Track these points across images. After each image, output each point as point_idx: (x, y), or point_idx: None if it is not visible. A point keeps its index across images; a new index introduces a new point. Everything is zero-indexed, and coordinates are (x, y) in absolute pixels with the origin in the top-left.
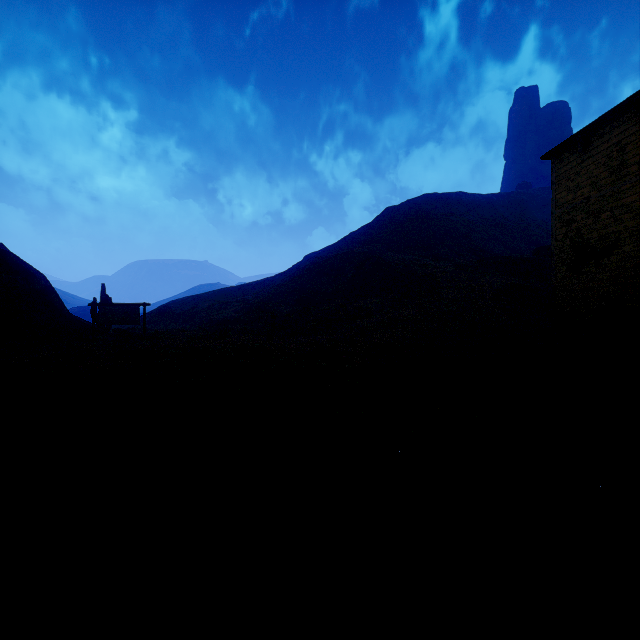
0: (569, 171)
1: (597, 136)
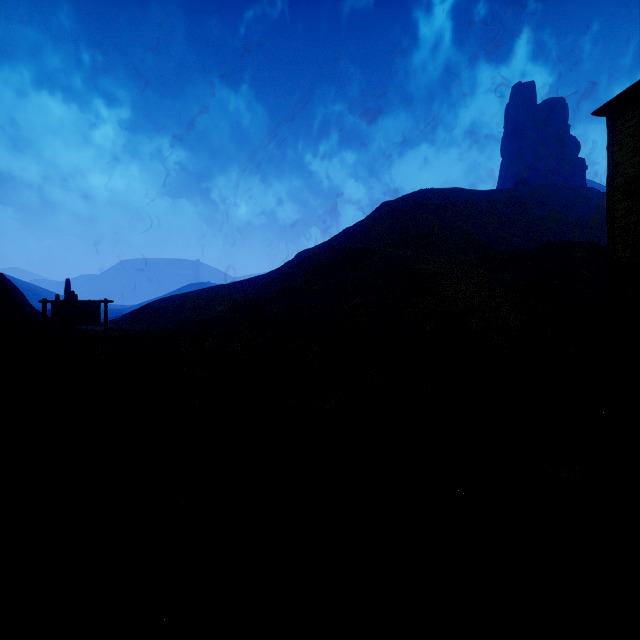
0: (635, 126)
1: None
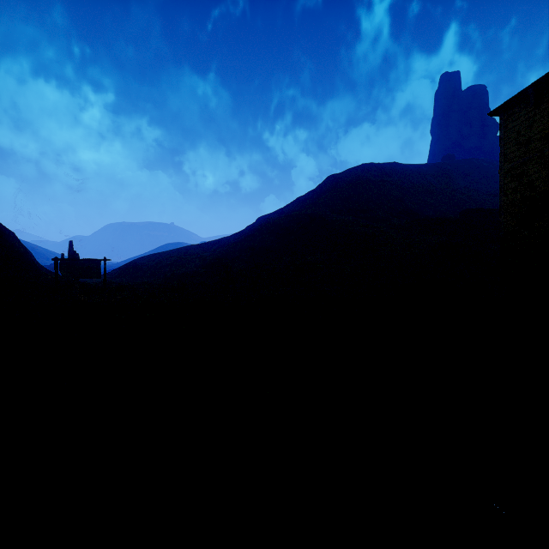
0: (519, 125)
1: None
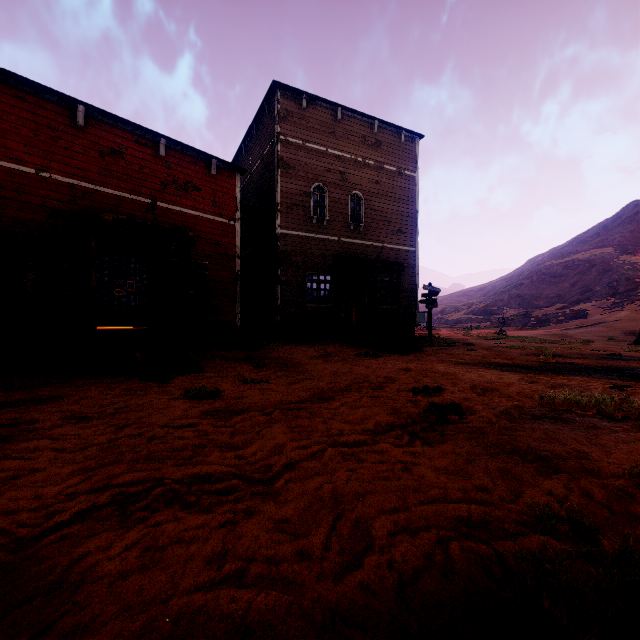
0: None
1: None
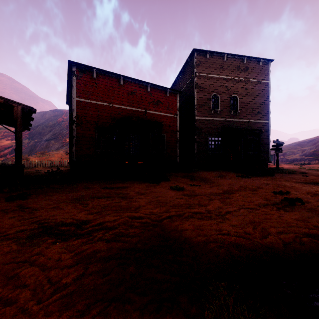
0: None
1: None
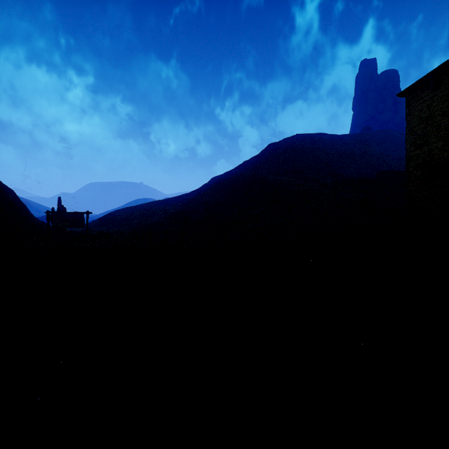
0: (421, 105)
1: (447, 74)
